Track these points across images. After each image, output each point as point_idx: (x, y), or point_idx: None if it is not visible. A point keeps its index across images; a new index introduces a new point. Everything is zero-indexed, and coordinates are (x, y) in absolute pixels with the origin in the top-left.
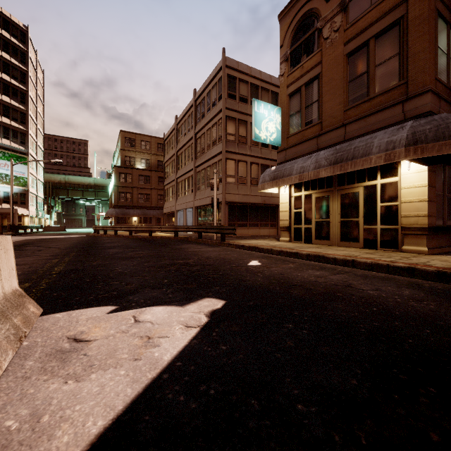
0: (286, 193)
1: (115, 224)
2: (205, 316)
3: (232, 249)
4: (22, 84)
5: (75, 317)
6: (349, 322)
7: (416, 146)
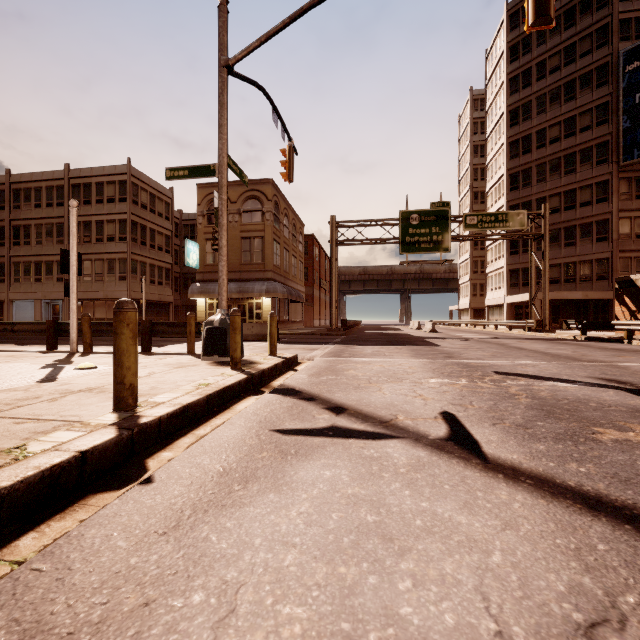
0: (203, 300)
1: None
2: None
3: None
4: None
5: None
6: None
7: (268, 293)
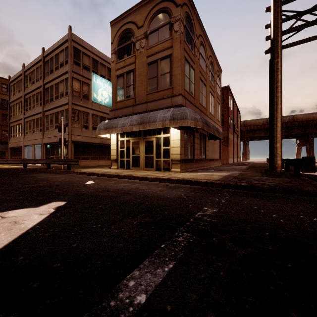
0: (115, 138)
1: None
2: (53, 209)
3: (75, 175)
4: None
5: None
6: (128, 201)
7: (174, 121)
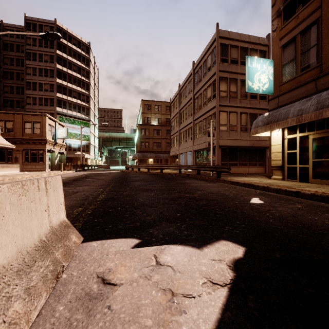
0: (279, 136)
1: (138, 163)
2: (228, 268)
3: (228, 185)
4: (87, 78)
5: (106, 248)
6: None
7: None
